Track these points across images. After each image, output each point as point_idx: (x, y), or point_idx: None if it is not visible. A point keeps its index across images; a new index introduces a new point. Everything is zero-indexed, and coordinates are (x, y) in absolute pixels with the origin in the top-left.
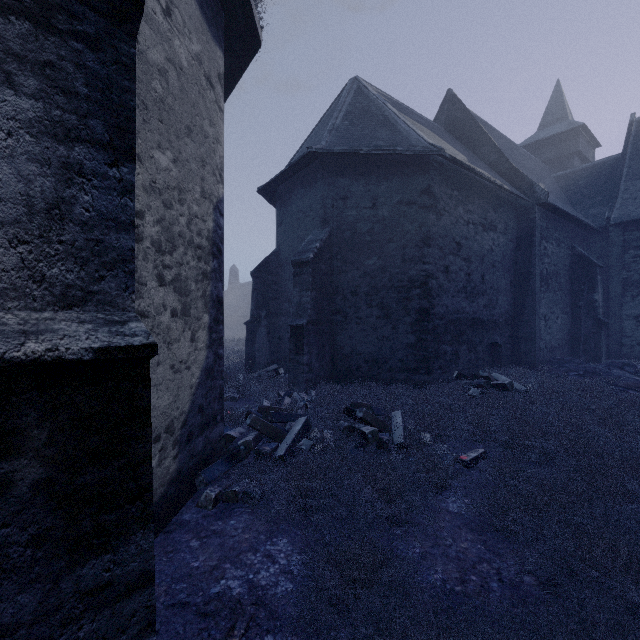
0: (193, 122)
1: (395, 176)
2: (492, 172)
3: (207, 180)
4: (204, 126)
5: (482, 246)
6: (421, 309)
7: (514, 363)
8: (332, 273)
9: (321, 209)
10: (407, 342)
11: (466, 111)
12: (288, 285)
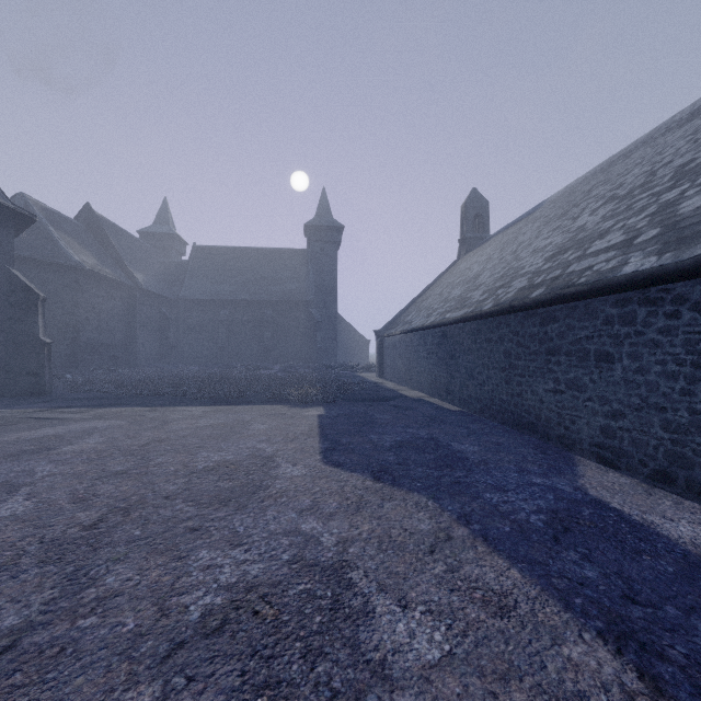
0: None
1: (58, 272)
2: (114, 267)
3: None
4: None
5: (107, 307)
6: (74, 338)
7: (127, 367)
8: None
9: None
10: (65, 353)
11: (100, 222)
12: None
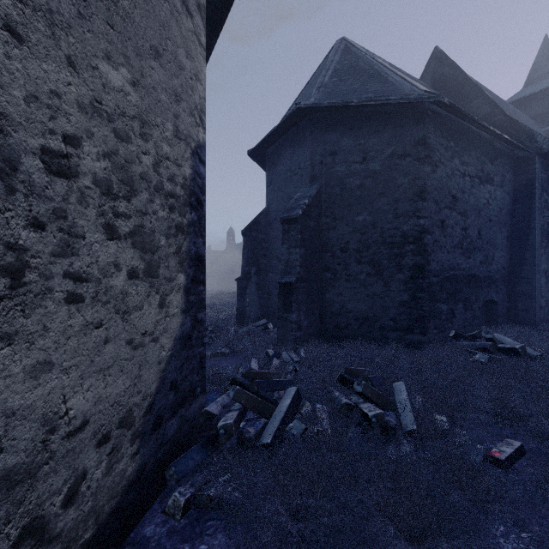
0: (163, 45)
1: (387, 128)
2: None
3: (183, 119)
4: (178, 55)
5: (478, 199)
6: (415, 266)
7: (510, 321)
8: (321, 230)
9: (309, 166)
10: (400, 300)
11: (455, 66)
12: (277, 243)
